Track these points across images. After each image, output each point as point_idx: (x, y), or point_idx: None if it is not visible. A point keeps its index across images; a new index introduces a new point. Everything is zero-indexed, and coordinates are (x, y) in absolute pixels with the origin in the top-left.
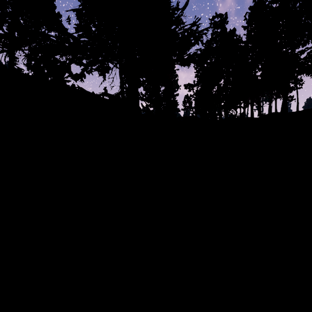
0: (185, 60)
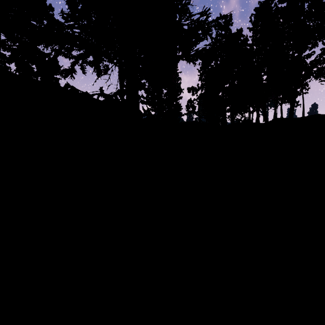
0: (192, 55)
